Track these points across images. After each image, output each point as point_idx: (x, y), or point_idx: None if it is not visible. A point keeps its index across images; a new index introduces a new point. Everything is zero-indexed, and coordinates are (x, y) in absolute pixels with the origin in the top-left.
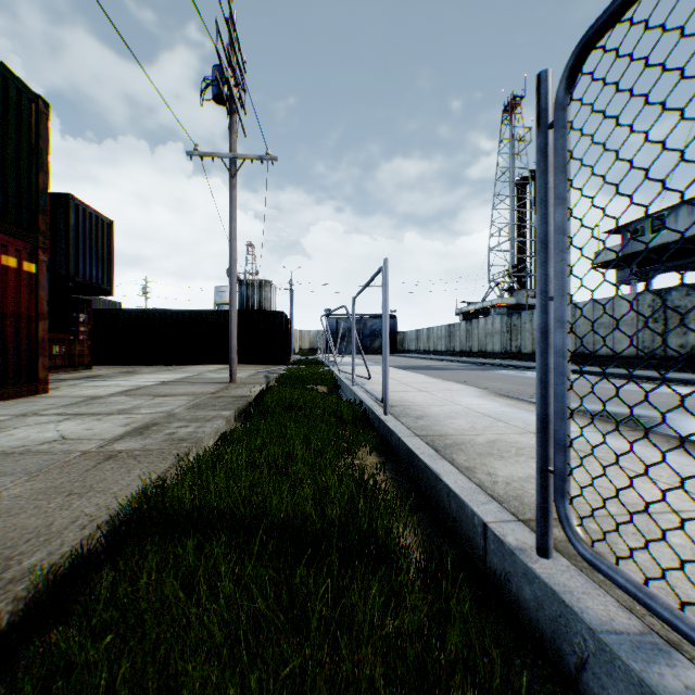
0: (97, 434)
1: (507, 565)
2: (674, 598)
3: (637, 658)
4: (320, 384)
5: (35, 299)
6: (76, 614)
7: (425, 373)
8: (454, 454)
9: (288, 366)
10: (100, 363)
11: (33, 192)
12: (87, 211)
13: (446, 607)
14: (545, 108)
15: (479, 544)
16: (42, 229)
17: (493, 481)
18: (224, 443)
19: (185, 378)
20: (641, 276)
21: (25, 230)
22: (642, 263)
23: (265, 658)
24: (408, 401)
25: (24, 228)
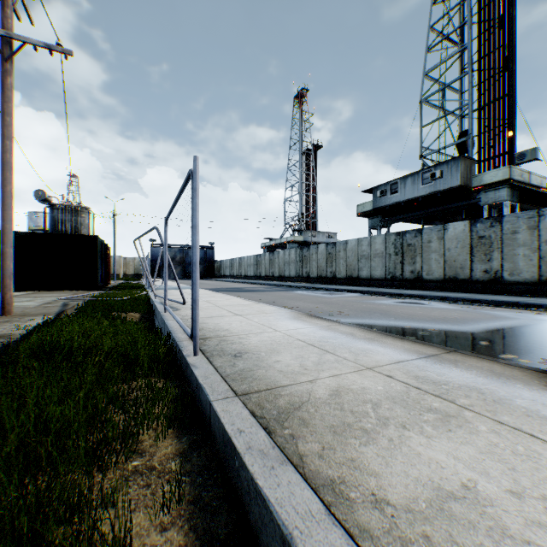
0: None
1: None
2: None
3: None
4: (131, 311)
5: None
6: None
7: (238, 294)
8: (298, 438)
9: (101, 291)
10: None
11: None
12: None
13: None
14: None
15: None
16: None
17: (399, 536)
18: None
19: None
20: (384, 224)
21: None
22: (385, 215)
23: None
24: (224, 329)
25: None
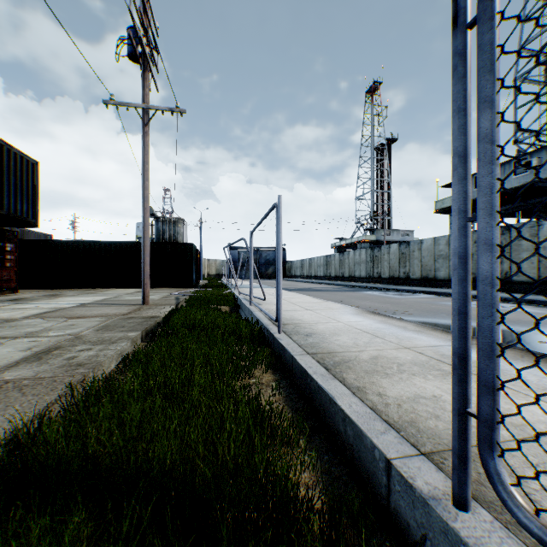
0: None
1: (418, 514)
2: None
3: None
4: (223, 305)
5: None
6: None
7: (309, 294)
8: (344, 373)
9: (196, 289)
10: (28, 287)
11: None
12: (12, 151)
13: None
14: (464, 5)
15: (381, 480)
16: None
17: (385, 403)
18: (124, 367)
19: (103, 300)
20: None
21: None
22: None
23: None
24: (298, 319)
25: None
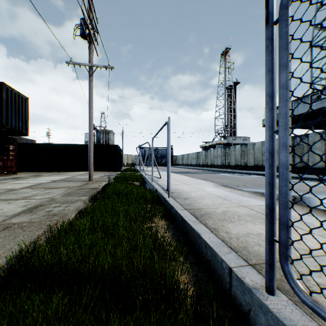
0: (4, 213)
1: (246, 297)
2: None
3: None
4: (136, 181)
5: None
6: None
7: (186, 175)
8: (206, 220)
9: (120, 172)
10: (22, 171)
11: None
12: (13, 91)
13: None
14: (272, 11)
15: (226, 279)
16: None
17: (229, 237)
18: (79, 216)
19: (66, 178)
20: None
21: None
22: None
23: None
24: (180, 189)
25: None
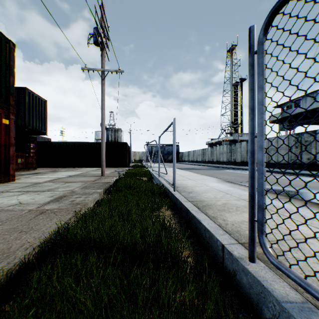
0: (36, 201)
1: (234, 265)
2: (317, 283)
3: (302, 316)
4: (144, 177)
5: (8, 136)
6: (20, 295)
7: (192, 171)
8: (207, 210)
9: (129, 168)
10: (40, 166)
11: (7, 86)
12: (34, 95)
13: (205, 287)
14: (253, 44)
15: (220, 255)
16: (12, 103)
17: (226, 223)
18: (98, 205)
19: (80, 174)
20: (290, 127)
21: (3, 104)
22: (290, 121)
23: (115, 317)
24: (185, 184)
25: (3, 103)
